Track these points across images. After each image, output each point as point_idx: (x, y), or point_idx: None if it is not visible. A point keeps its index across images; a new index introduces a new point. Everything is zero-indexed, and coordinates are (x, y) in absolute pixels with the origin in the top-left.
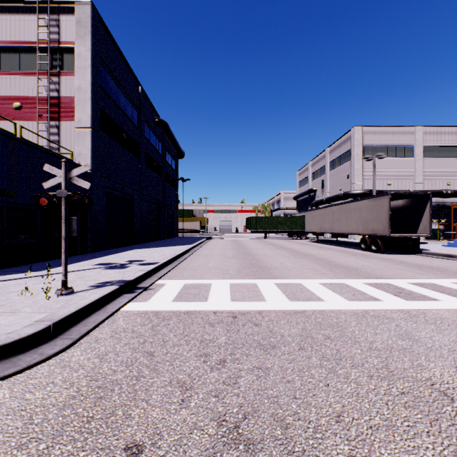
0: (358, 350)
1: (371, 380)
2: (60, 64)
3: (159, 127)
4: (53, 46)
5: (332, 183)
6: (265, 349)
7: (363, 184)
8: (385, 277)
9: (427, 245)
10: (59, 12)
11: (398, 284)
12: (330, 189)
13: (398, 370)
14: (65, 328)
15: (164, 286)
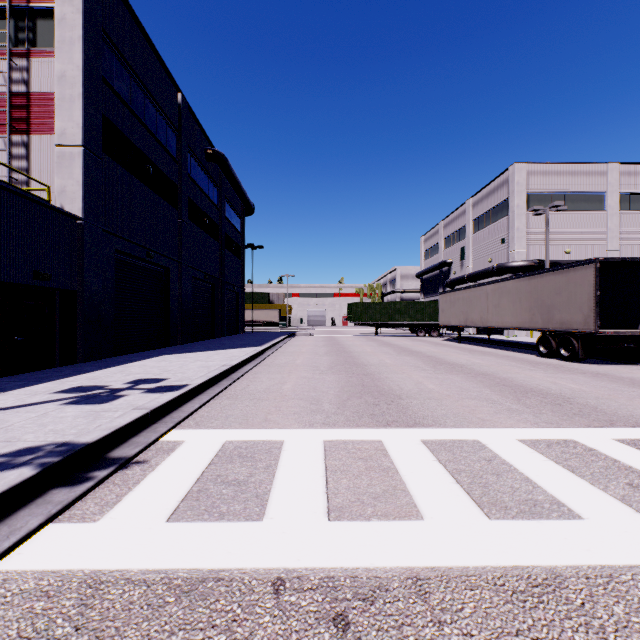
0: None
1: None
2: (30, 37)
3: (214, 164)
4: (17, 5)
5: (477, 252)
6: None
7: (528, 252)
8: None
9: None
10: None
11: None
12: (473, 261)
13: None
14: None
15: (174, 452)
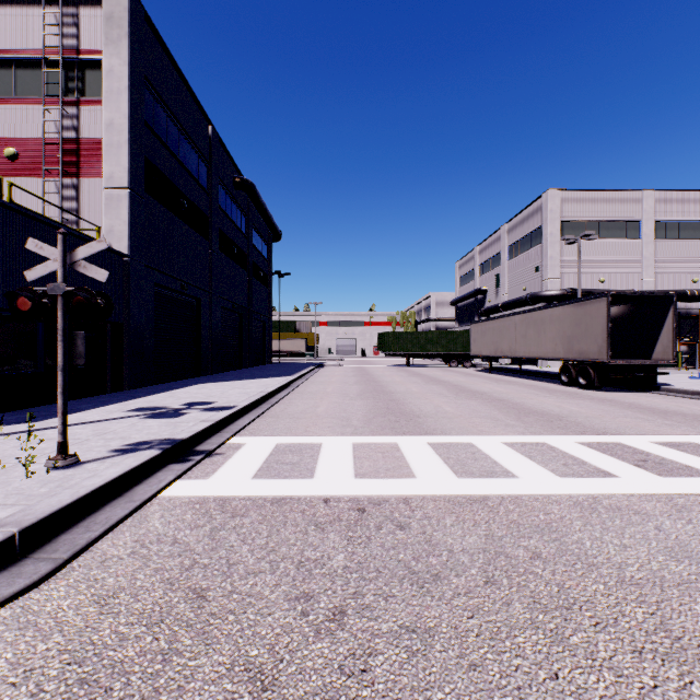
0: (600, 585)
1: (643, 664)
2: (80, 87)
3: (242, 191)
4: (68, 57)
5: (512, 280)
6: (420, 583)
7: (562, 281)
8: (611, 432)
9: (665, 377)
10: (78, 3)
11: (636, 445)
12: (508, 289)
13: (691, 637)
14: (48, 535)
15: (241, 449)
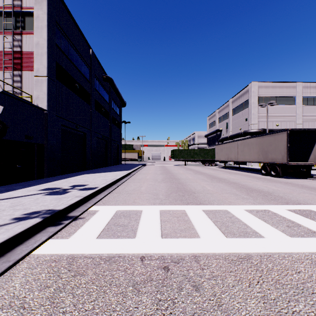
0: None
1: None
2: (22, 25)
3: (107, 82)
4: (16, 10)
5: (234, 125)
6: None
7: (258, 125)
8: (302, 202)
9: (312, 171)
10: None
11: None
12: (232, 129)
13: None
14: None
15: (95, 214)
